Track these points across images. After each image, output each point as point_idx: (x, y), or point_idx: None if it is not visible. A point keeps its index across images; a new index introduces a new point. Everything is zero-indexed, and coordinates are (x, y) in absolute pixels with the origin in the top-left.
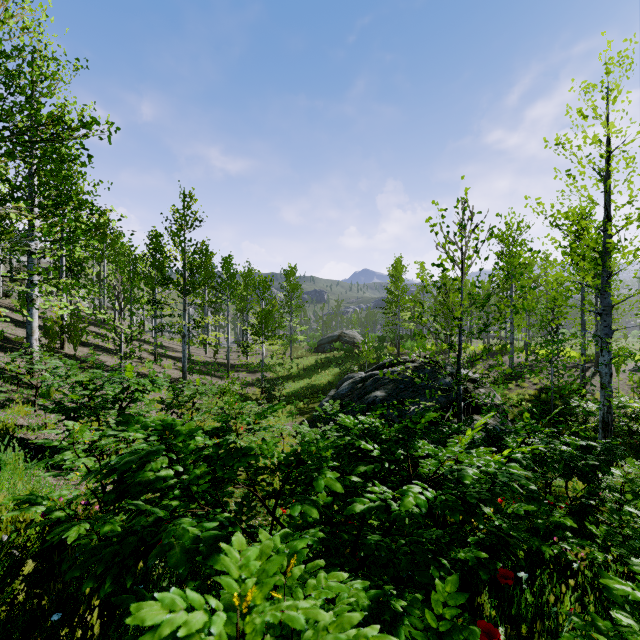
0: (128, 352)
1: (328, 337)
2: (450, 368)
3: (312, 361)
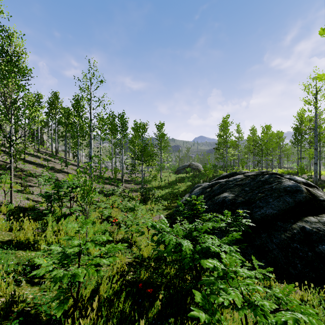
0: (61, 169)
1: (182, 166)
2: (286, 175)
3: (173, 179)
